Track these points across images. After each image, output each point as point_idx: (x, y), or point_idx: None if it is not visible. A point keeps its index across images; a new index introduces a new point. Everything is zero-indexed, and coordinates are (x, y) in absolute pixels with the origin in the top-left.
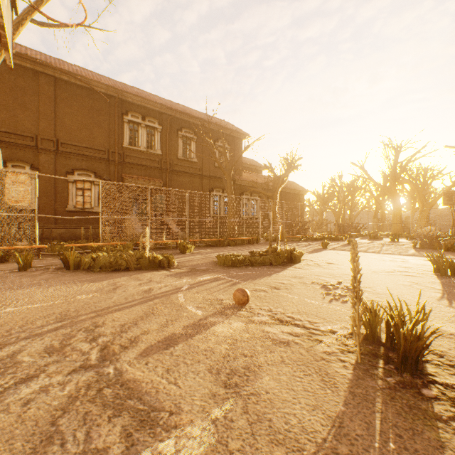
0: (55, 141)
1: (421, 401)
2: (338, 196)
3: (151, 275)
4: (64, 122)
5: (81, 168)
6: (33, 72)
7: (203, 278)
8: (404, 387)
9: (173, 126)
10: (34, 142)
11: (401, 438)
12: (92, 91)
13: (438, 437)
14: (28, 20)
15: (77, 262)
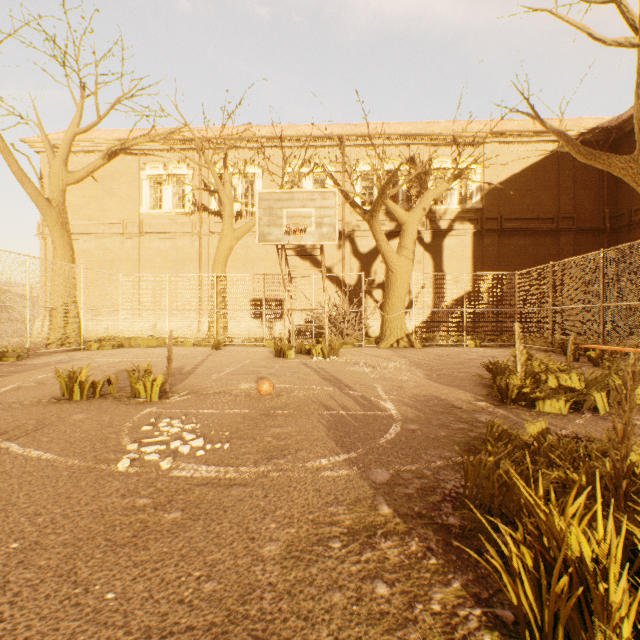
0: None
1: None
2: None
3: (443, 391)
4: None
5: None
6: None
7: (387, 403)
8: None
9: None
10: None
11: None
12: None
13: None
14: None
15: None
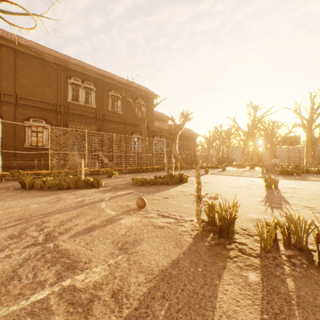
0: (15, 96)
1: (223, 250)
2: (218, 139)
3: (84, 192)
4: (22, 82)
5: (35, 116)
6: None
7: (120, 193)
8: (218, 245)
9: (105, 88)
10: None
11: (205, 266)
12: (43, 60)
13: (224, 264)
14: None
15: (31, 184)
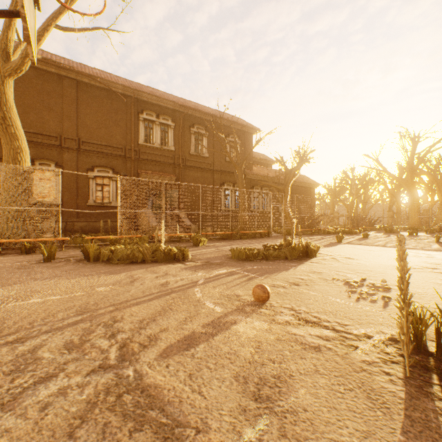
0: (77, 140)
1: None
2: (350, 189)
3: (166, 268)
4: (85, 122)
5: (100, 165)
6: (57, 76)
7: (218, 272)
8: None
9: (186, 123)
10: (58, 141)
11: None
12: (110, 92)
13: None
14: (52, 26)
15: (96, 254)
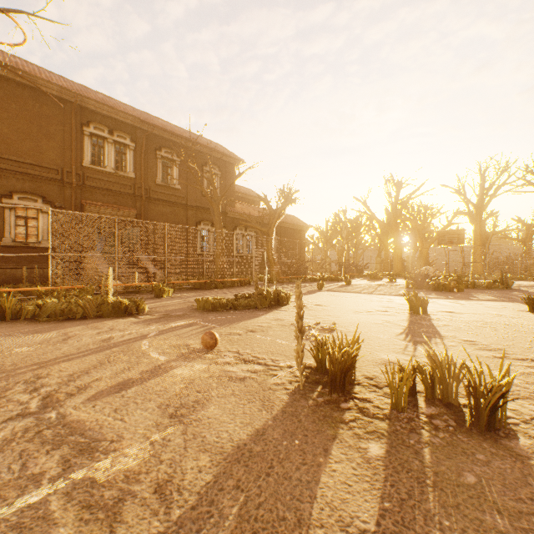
0: None
1: (336, 411)
2: (341, 233)
3: (113, 323)
4: None
5: (23, 190)
6: None
7: (176, 324)
8: (329, 403)
9: (151, 145)
10: None
11: (306, 436)
12: (38, 92)
13: (334, 433)
14: None
15: (16, 311)
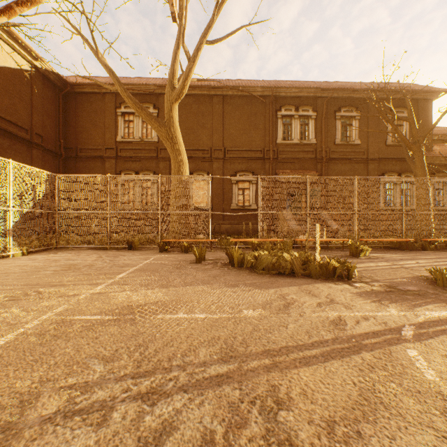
0: (223, 149)
1: None
2: None
3: (327, 289)
4: (229, 132)
5: (241, 170)
6: (208, 97)
7: (431, 313)
8: None
9: (329, 109)
10: (209, 154)
11: None
12: (249, 97)
13: None
14: (203, 44)
15: (240, 259)
